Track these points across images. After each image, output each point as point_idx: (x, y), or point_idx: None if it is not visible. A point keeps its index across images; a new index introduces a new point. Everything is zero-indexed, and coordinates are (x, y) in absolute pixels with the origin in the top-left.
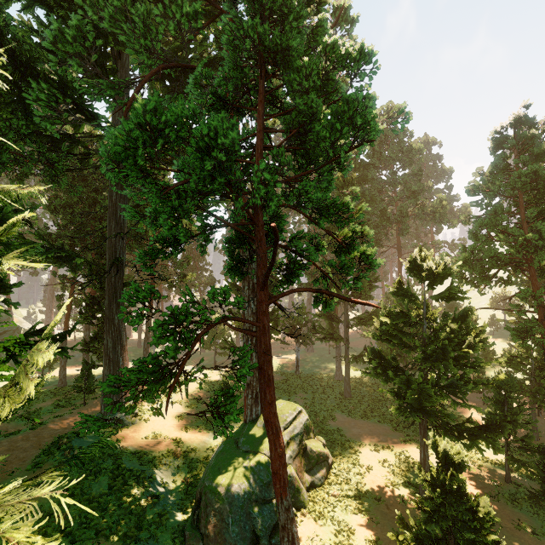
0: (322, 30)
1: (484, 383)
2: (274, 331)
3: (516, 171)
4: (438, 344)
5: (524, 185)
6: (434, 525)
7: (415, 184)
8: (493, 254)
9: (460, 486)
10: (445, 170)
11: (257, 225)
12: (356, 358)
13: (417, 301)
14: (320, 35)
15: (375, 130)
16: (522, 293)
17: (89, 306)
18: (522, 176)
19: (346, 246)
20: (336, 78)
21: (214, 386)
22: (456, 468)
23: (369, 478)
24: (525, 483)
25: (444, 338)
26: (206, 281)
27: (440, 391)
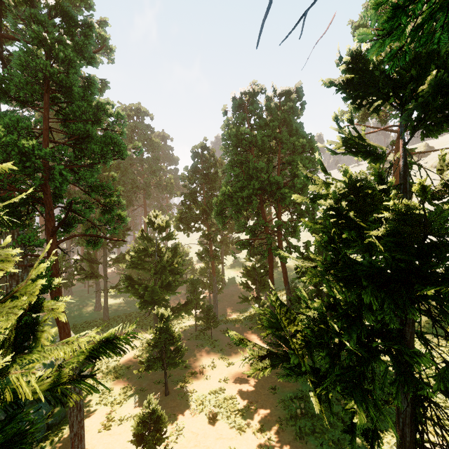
0: (95, 86)
1: (185, 282)
2: None
3: (201, 172)
4: (162, 264)
5: (205, 180)
6: (156, 348)
7: (155, 165)
8: (192, 215)
9: (169, 329)
10: (175, 158)
11: (47, 194)
12: (113, 288)
13: (153, 241)
14: (93, 87)
15: (126, 154)
16: (203, 235)
17: None
18: (203, 176)
19: (109, 209)
20: (103, 114)
21: None
22: (166, 319)
23: (123, 360)
24: (203, 328)
25: (165, 260)
26: None
27: (163, 290)
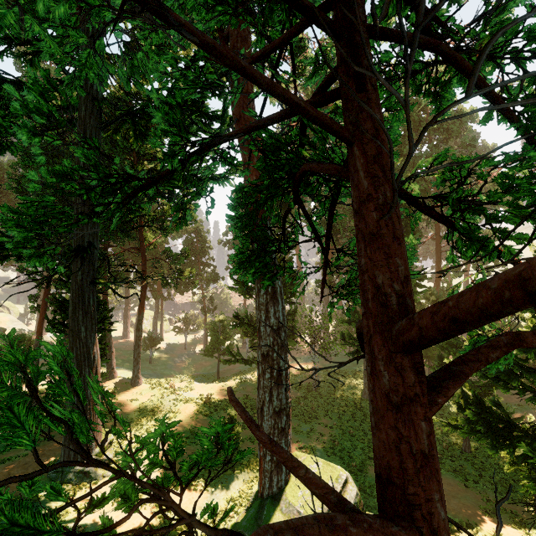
0: None
1: None
2: (290, 340)
3: None
4: None
5: None
6: None
7: None
8: None
9: None
10: (487, 148)
11: (362, 78)
12: None
13: None
14: None
15: None
16: None
17: (61, 310)
18: None
19: None
20: None
21: (216, 408)
22: None
23: None
24: None
25: None
26: (209, 277)
27: None
